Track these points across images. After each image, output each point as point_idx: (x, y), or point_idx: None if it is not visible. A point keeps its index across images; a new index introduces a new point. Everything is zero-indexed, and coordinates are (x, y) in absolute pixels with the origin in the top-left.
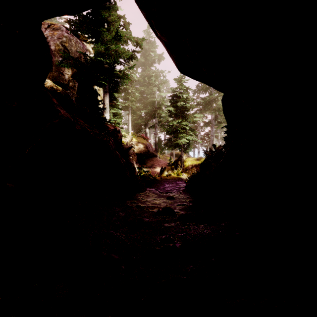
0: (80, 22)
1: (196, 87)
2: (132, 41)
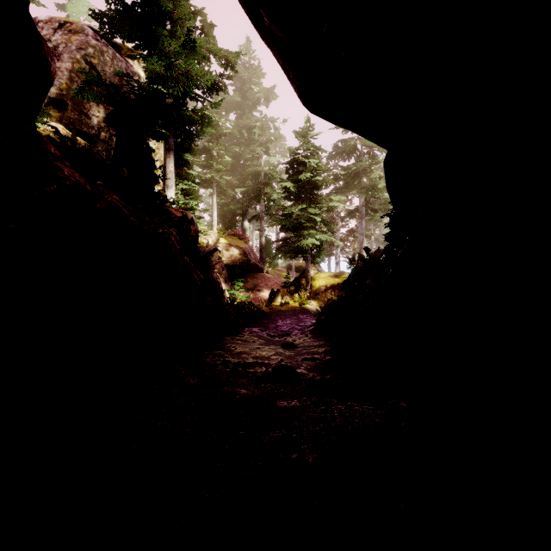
0: (119, 16)
1: (334, 149)
2: (217, 58)
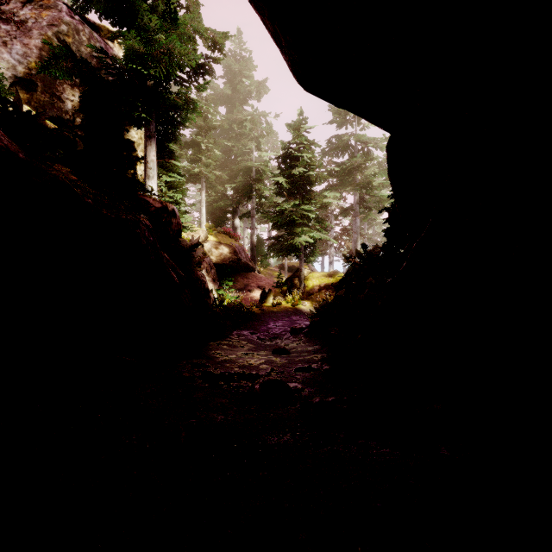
0: None
1: (327, 145)
2: (203, 39)
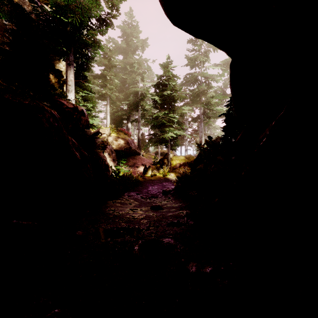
0: None
1: (184, 79)
2: (105, 1)
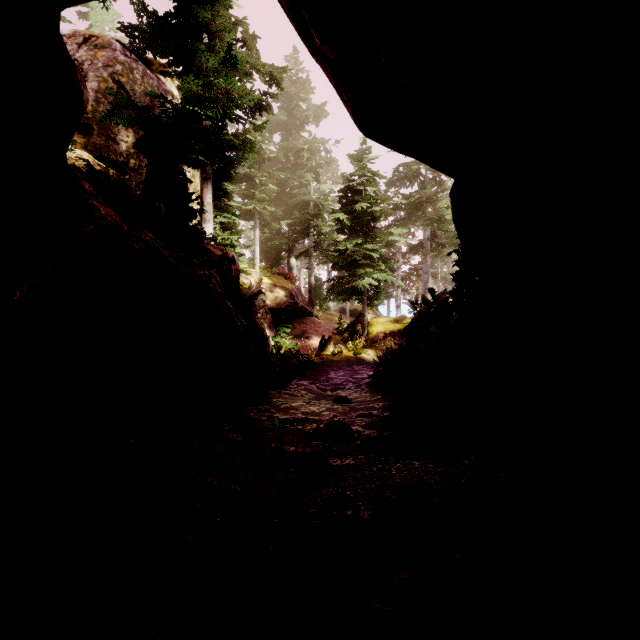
0: (151, 30)
1: (394, 174)
2: (260, 74)
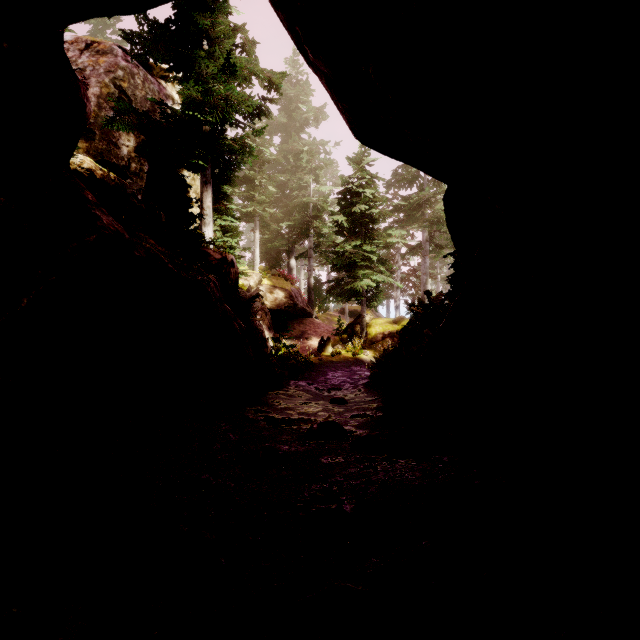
0: (152, 37)
1: (393, 176)
2: (259, 79)
